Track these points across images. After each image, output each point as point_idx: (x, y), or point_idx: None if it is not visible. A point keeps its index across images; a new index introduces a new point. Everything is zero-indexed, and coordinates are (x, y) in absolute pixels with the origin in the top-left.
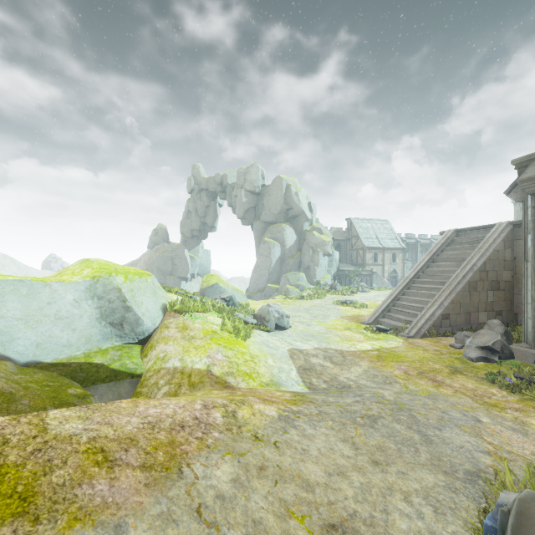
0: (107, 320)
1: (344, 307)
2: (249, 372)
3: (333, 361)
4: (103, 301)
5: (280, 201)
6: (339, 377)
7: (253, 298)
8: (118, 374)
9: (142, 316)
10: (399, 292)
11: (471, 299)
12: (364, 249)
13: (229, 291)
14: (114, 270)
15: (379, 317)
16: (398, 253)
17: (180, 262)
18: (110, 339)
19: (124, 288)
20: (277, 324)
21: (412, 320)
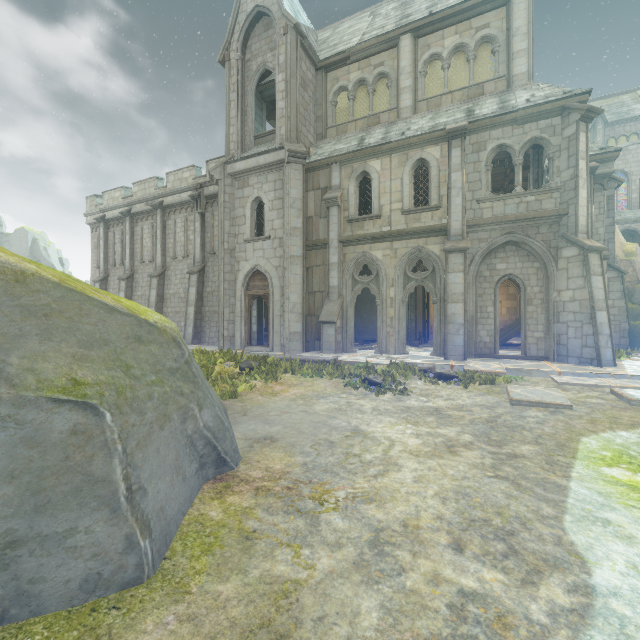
0: None
1: None
2: None
3: None
4: None
5: (25, 253)
6: None
7: None
8: None
9: None
10: None
11: None
12: None
13: None
14: None
15: None
16: None
17: None
18: None
19: None
20: None
21: None
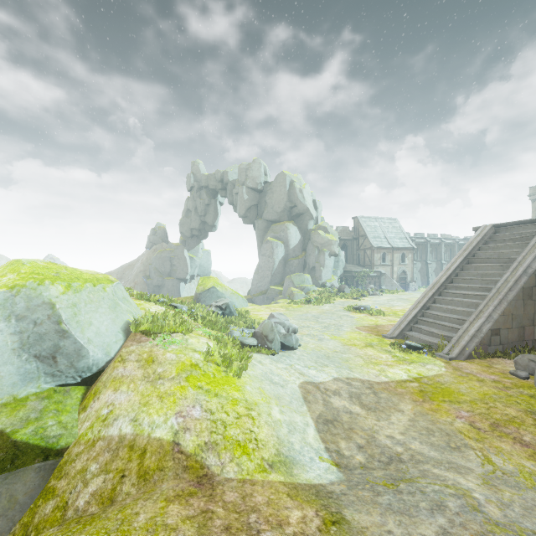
0: (30, 351)
1: (358, 314)
2: (242, 440)
3: (363, 403)
4: (24, 323)
5: (283, 199)
6: (379, 436)
7: (255, 301)
8: (21, 452)
9: (87, 344)
10: (428, 299)
11: (525, 310)
12: (371, 249)
13: (227, 295)
14: (54, 275)
15: (405, 329)
16: (407, 253)
17: (178, 262)
18: (36, 380)
19: (60, 303)
20: (284, 343)
21: (451, 336)
